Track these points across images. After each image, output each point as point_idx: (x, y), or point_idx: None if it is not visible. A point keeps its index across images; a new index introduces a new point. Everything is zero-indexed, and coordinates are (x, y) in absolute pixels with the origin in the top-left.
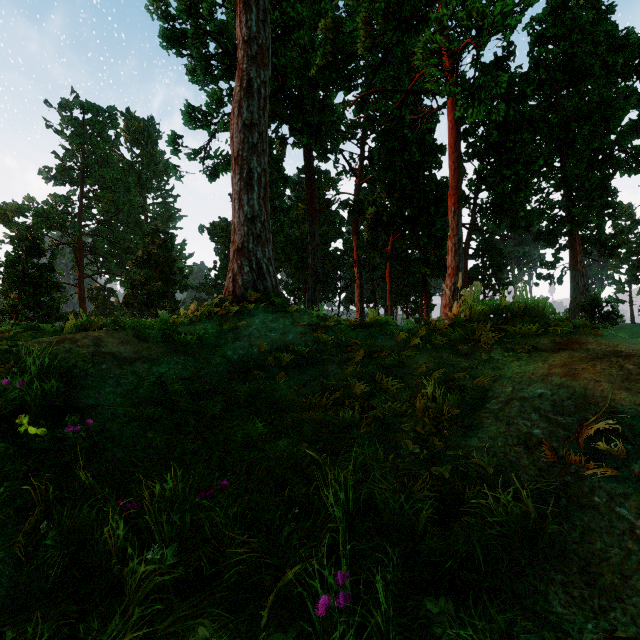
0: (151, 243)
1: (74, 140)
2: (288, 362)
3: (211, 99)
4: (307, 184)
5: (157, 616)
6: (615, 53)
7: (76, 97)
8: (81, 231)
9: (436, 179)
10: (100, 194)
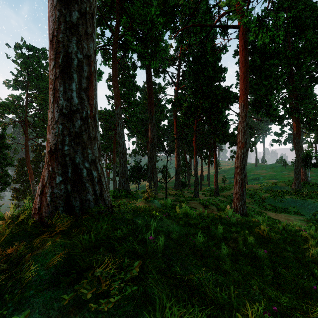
0: None
1: (22, 65)
2: None
3: None
4: (148, 89)
5: None
6: (316, 20)
7: (24, 42)
8: (27, 115)
9: (222, 87)
10: (37, 95)
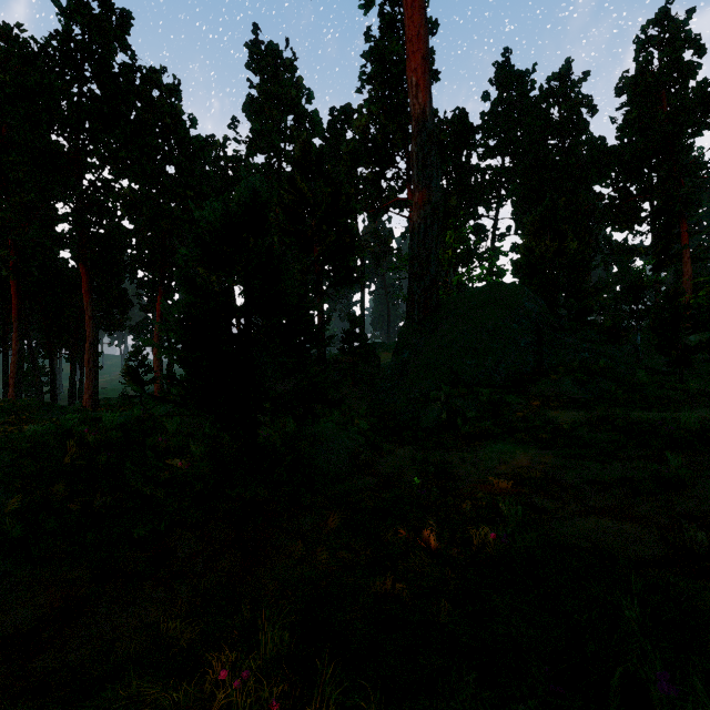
0: None
1: None
2: None
3: None
4: None
5: None
6: None
7: None
8: None
9: (52, 267)
10: None
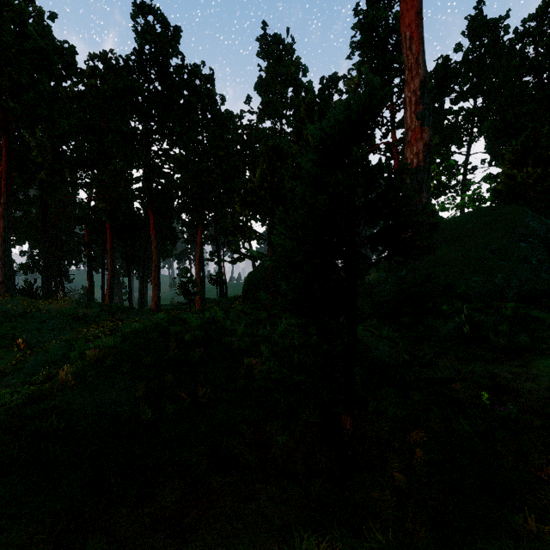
0: None
1: None
2: (16, 309)
3: None
4: (42, 211)
5: (2, 324)
6: None
7: None
8: None
9: (130, 214)
10: None
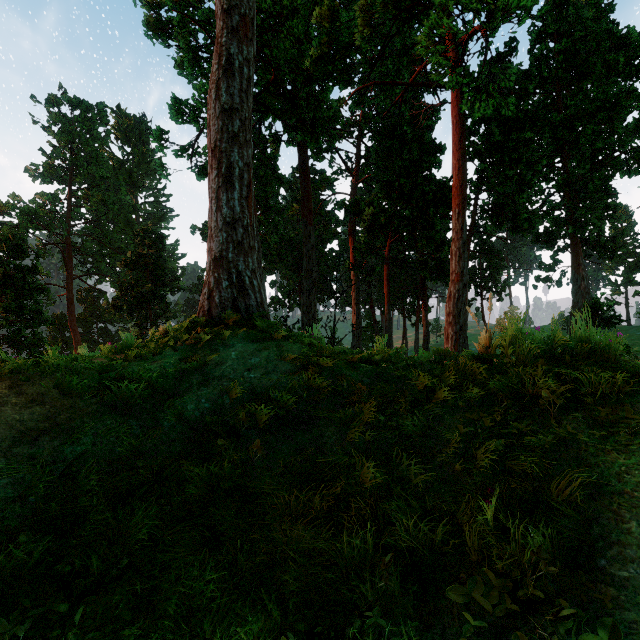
0: (141, 244)
1: (62, 137)
2: (269, 420)
3: (199, 92)
4: (302, 183)
5: None
6: (615, 52)
7: (64, 93)
8: (69, 231)
9: (435, 179)
10: (89, 193)
